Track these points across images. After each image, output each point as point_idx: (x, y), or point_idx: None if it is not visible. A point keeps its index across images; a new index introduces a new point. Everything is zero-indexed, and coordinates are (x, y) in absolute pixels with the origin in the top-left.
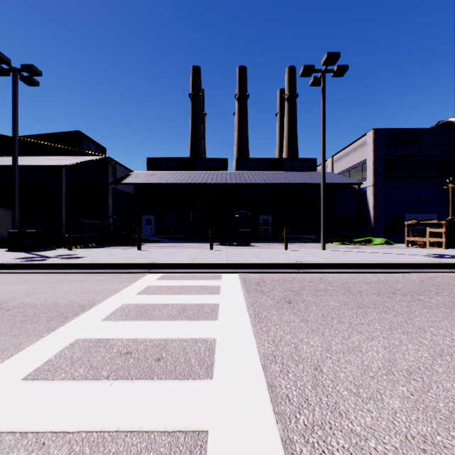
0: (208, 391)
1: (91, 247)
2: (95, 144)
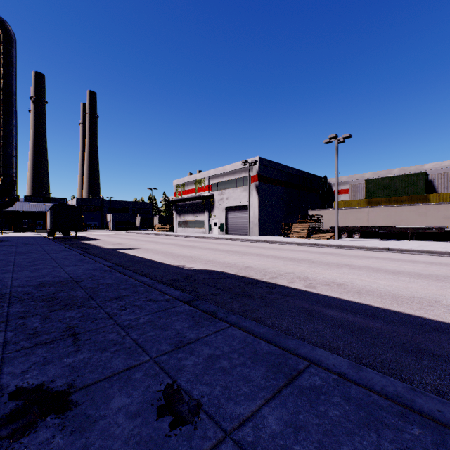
0: None
1: None
2: None
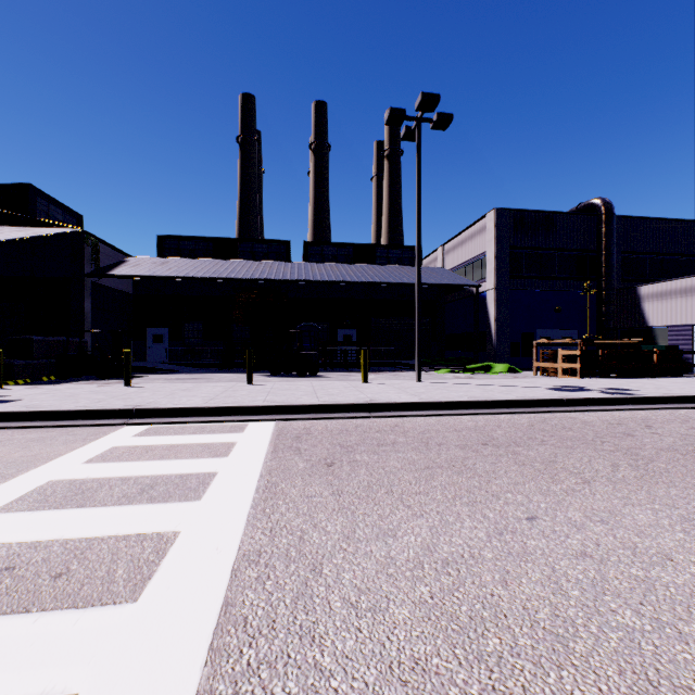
0: (117, 624)
1: (46, 381)
2: (62, 208)
